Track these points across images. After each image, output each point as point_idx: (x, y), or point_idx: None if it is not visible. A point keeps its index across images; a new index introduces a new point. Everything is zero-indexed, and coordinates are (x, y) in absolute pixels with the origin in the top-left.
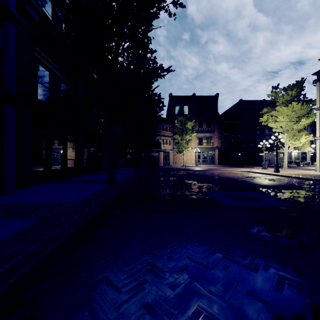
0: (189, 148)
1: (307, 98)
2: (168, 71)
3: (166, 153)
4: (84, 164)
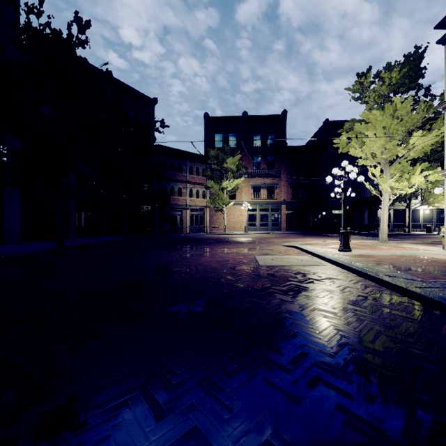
0: (231, 203)
1: (433, 95)
2: None
3: (198, 211)
4: None
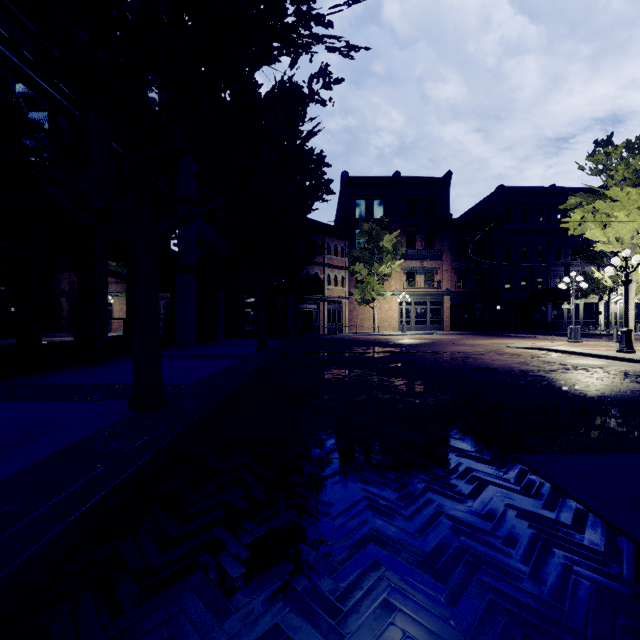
0: (388, 294)
1: None
2: (352, 3)
3: (335, 304)
4: (116, 331)
